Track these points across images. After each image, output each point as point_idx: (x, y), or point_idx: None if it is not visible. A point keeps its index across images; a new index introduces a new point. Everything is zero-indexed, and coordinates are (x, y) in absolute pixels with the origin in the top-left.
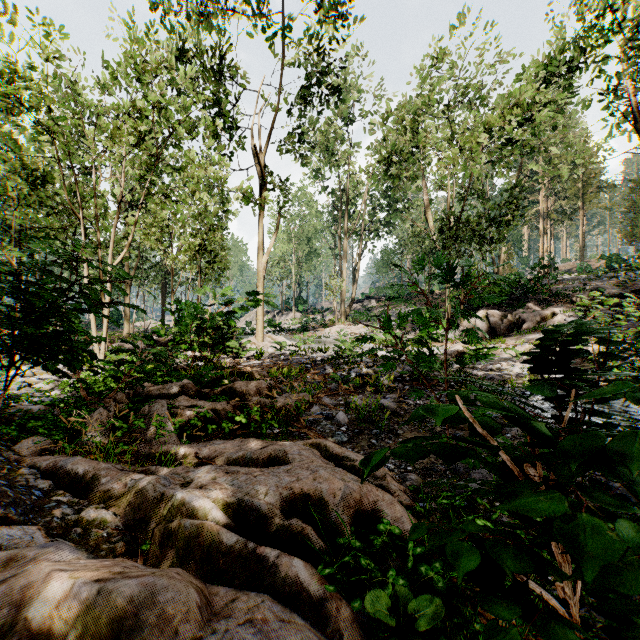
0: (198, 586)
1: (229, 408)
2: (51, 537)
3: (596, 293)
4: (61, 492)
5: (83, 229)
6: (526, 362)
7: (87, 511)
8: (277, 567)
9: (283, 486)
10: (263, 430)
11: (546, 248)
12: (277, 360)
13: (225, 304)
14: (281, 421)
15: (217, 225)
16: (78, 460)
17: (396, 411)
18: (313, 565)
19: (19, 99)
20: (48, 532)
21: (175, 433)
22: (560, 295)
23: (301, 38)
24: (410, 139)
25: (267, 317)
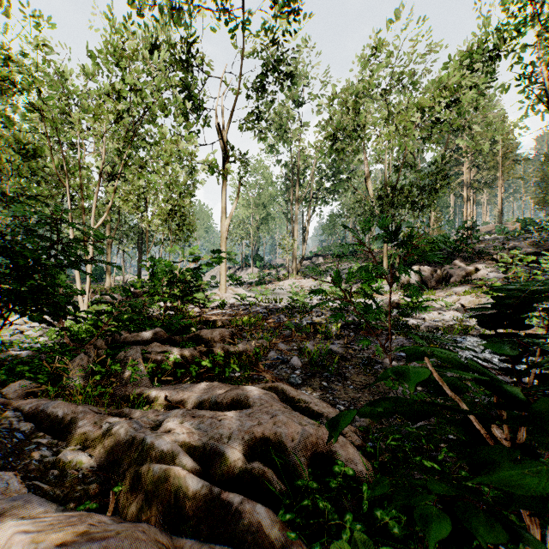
0: (163, 543)
1: (196, 353)
2: (29, 480)
3: (516, 251)
4: (41, 434)
5: (69, 196)
6: (475, 317)
7: (64, 453)
8: (240, 513)
9: (245, 430)
10: (226, 374)
11: (469, 213)
12: (238, 310)
13: (193, 261)
14: (242, 365)
15: (186, 192)
16: (58, 404)
17: (344, 356)
18: (274, 506)
19: (12, 82)
20: (26, 475)
21: (148, 377)
22: (482, 253)
23: (259, 31)
24: (353, 118)
25: (229, 272)
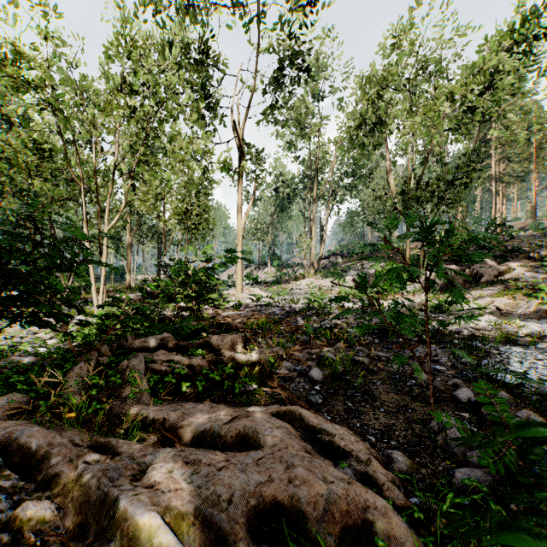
0: None
1: (204, 363)
2: None
3: None
4: (8, 473)
5: (84, 195)
6: None
7: (27, 503)
8: None
9: (251, 491)
10: (236, 390)
11: (498, 208)
12: (253, 311)
13: (205, 261)
14: (255, 378)
15: (202, 192)
16: (35, 431)
17: (370, 368)
18: None
19: (27, 81)
20: None
21: (148, 392)
22: (516, 251)
23: (275, 24)
24: (373, 111)
25: (246, 271)
